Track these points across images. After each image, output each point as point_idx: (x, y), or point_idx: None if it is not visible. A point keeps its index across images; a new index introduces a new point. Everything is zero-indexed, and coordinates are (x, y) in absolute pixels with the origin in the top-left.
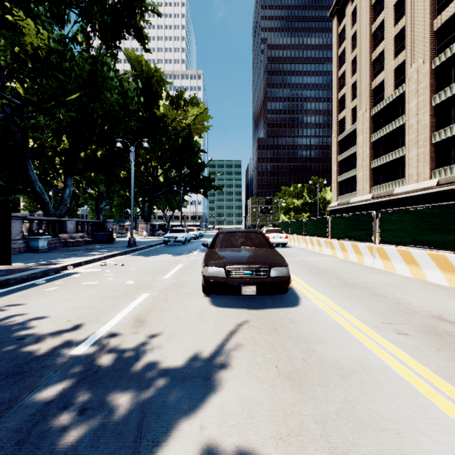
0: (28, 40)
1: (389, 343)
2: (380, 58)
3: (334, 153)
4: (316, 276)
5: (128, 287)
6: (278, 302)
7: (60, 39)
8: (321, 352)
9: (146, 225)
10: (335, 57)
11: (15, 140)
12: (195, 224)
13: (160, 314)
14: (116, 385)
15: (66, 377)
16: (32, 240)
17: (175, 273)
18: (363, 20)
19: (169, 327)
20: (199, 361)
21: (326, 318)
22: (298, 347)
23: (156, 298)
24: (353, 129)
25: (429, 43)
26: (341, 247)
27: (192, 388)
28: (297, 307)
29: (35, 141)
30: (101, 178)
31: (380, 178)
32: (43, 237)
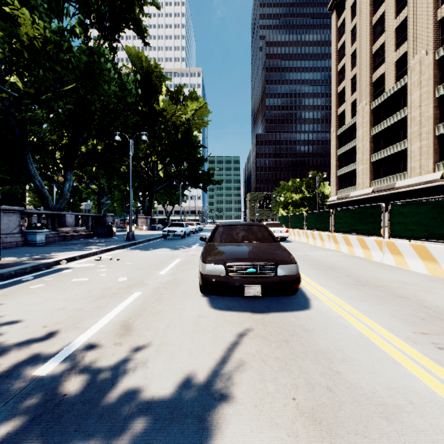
0: (23, 30)
1: (433, 363)
2: (381, 51)
3: (333, 148)
4: (323, 273)
5: (119, 285)
6: (285, 304)
7: (58, 30)
8: (349, 376)
9: (146, 219)
10: (334, 51)
11: (14, 134)
12: (195, 218)
13: (150, 319)
14: (79, 429)
15: (17, 412)
16: (30, 234)
17: (172, 268)
18: (363, 13)
19: (159, 336)
20: (193, 388)
21: (345, 326)
22: (319, 367)
23: (149, 298)
24: (353, 123)
25: (433, 33)
26: (346, 241)
27: (181, 436)
28: (308, 311)
29: (34, 135)
30: (102, 173)
31: (381, 171)
32: (40, 230)
